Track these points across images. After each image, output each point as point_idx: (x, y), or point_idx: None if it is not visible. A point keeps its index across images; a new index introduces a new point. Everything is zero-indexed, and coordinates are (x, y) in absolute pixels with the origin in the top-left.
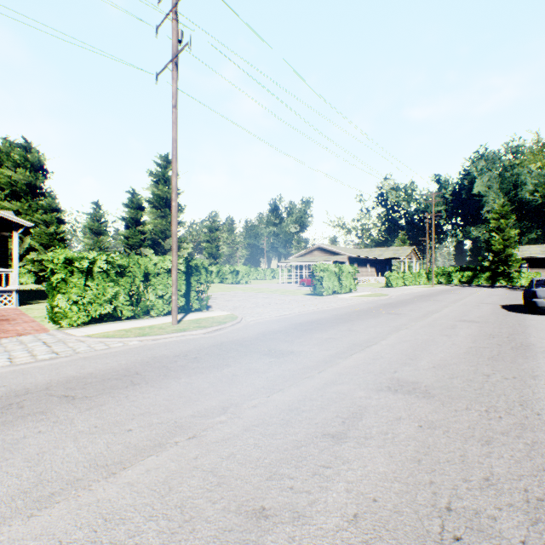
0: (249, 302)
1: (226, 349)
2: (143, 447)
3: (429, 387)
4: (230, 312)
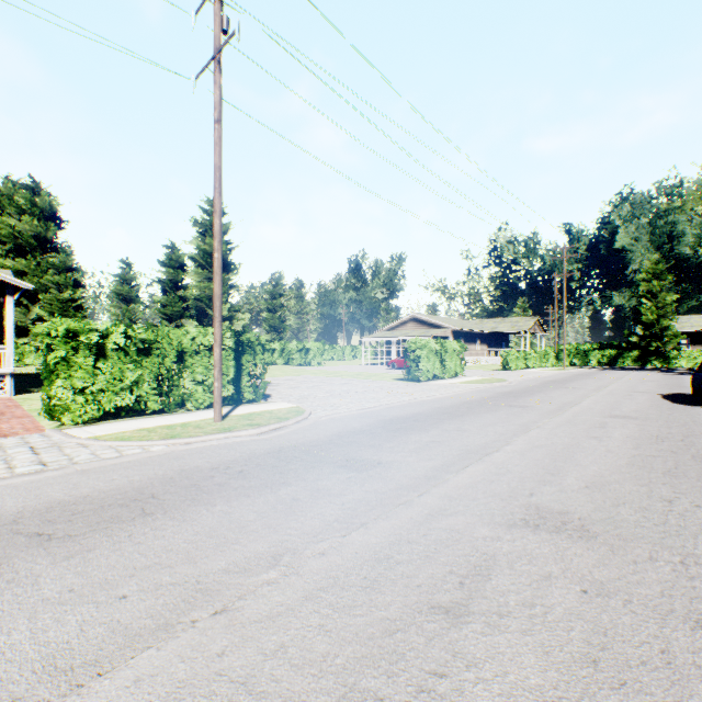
0: (322, 390)
1: (286, 458)
2: (138, 631)
3: (586, 520)
4: (295, 403)
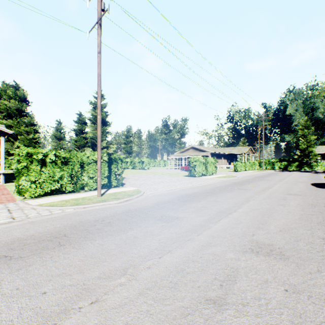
0: (149, 181)
1: (132, 215)
2: (50, 314)
3: (282, 249)
4: (136, 187)
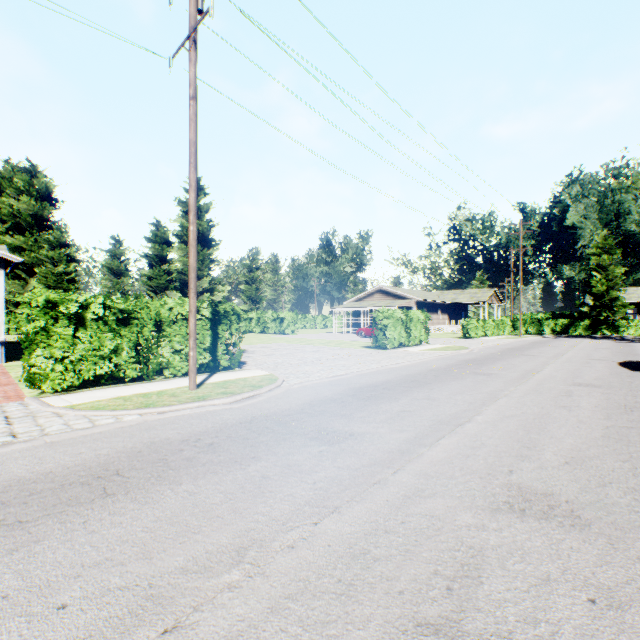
0: (295, 358)
1: (258, 429)
2: None
3: (574, 503)
4: (269, 371)
